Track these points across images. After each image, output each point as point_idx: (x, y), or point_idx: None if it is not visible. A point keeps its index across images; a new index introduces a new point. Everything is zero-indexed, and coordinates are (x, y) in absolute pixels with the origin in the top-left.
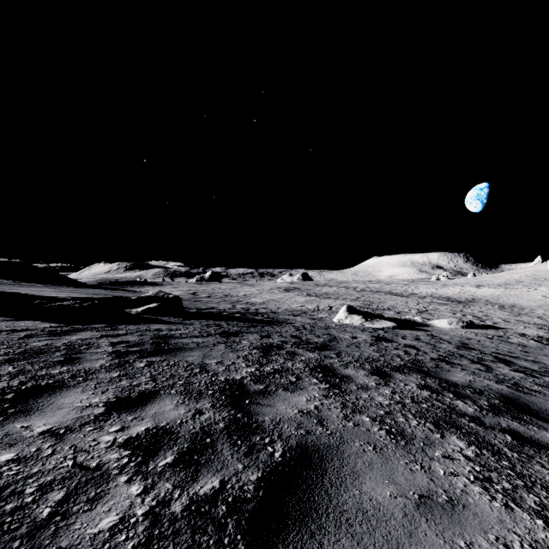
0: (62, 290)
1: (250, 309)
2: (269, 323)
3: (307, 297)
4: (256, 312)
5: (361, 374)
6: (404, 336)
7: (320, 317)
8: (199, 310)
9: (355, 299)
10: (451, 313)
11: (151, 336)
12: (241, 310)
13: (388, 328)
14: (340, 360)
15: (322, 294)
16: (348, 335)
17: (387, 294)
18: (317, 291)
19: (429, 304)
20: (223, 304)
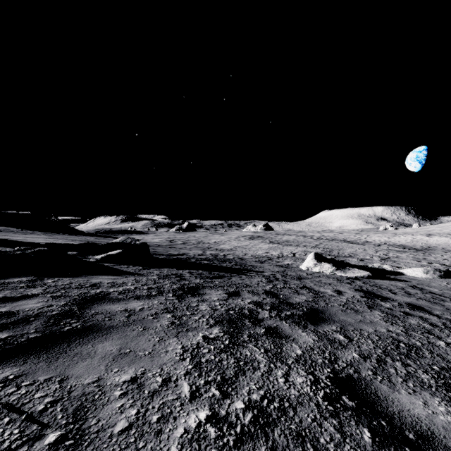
0: (54, 237)
1: (219, 255)
2: (237, 272)
3: (270, 244)
4: (224, 258)
5: (445, 416)
6: (390, 289)
7: (286, 264)
8: (168, 257)
9: (315, 246)
10: (416, 261)
11: (70, 299)
12: (210, 256)
13: (362, 277)
14: (360, 353)
15: (284, 242)
16: (329, 289)
17: (343, 242)
18: (279, 239)
19: (387, 251)
20: (194, 250)
